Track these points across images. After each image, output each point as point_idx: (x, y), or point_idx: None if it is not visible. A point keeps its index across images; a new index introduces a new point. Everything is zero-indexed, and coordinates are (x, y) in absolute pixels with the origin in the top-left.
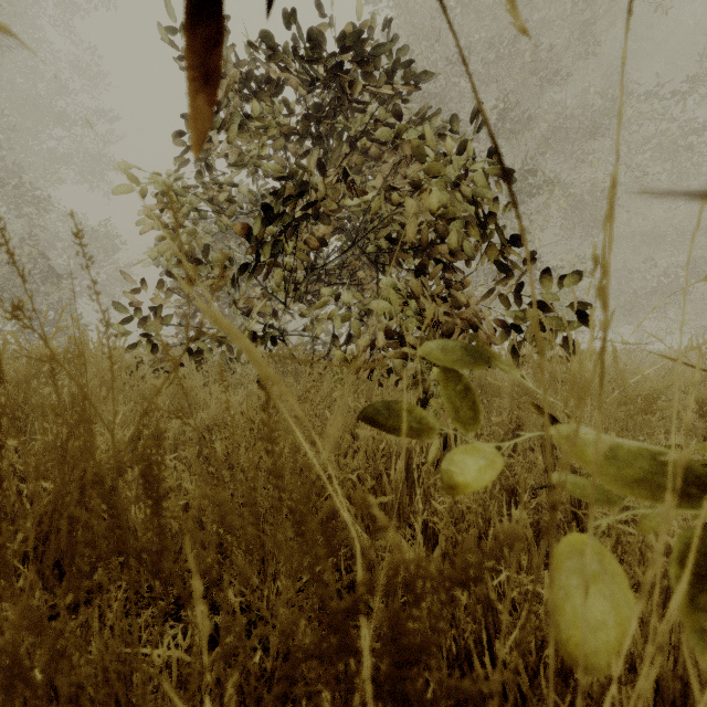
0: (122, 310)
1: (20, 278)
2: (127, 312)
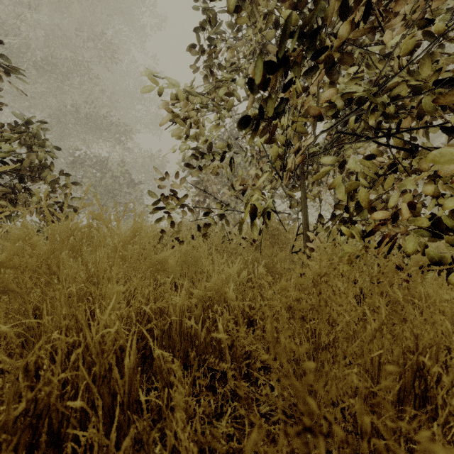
0: (152, 195)
1: (117, 186)
2: (156, 196)
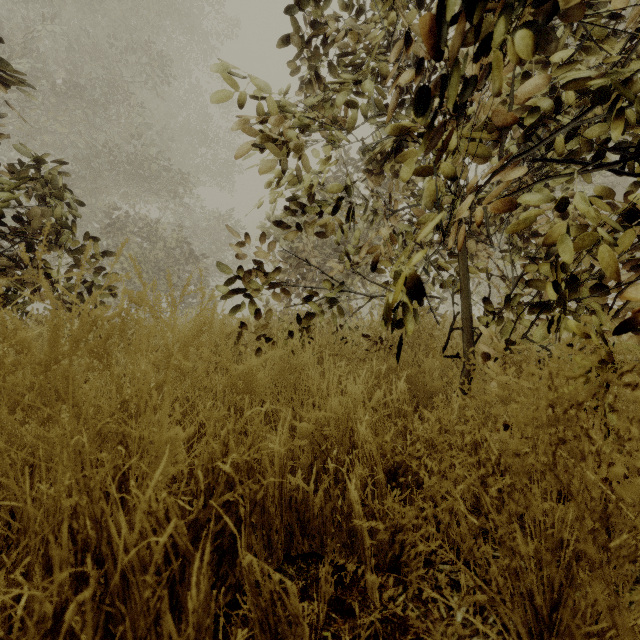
0: (225, 268)
1: (172, 261)
2: (231, 270)
